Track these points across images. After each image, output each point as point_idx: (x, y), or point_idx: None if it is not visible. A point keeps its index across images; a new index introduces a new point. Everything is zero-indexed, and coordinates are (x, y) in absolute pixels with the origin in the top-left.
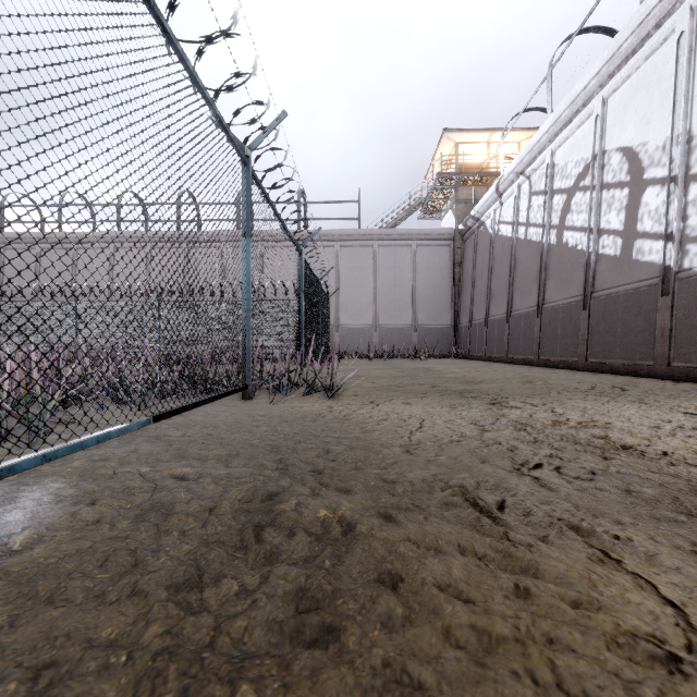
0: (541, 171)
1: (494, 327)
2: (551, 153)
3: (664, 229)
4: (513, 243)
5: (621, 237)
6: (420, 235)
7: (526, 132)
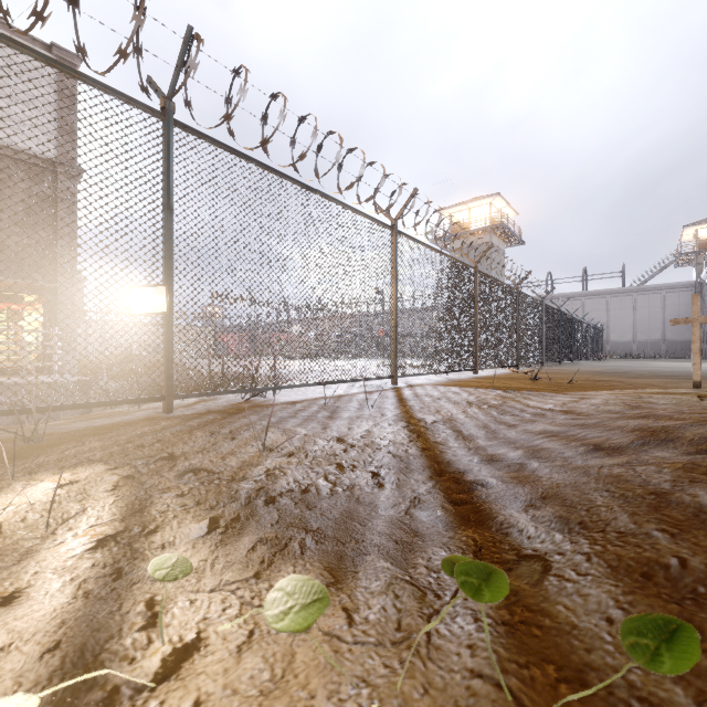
0: None
1: (704, 342)
2: None
3: None
4: None
5: None
6: (668, 287)
7: None
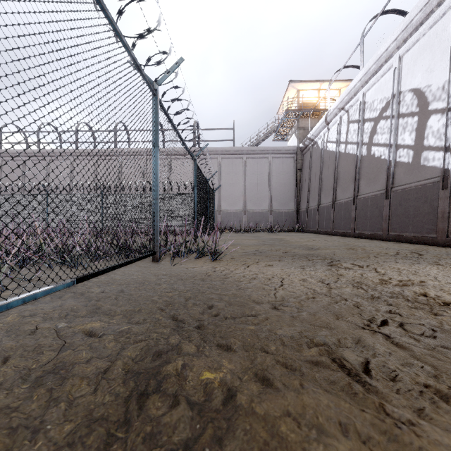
0: (356, 107)
1: (324, 211)
2: (363, 94)
3: (444, 143)
4: (336, 155)
5: (412, 150)
6: (274, 151)
7: (344, 82)
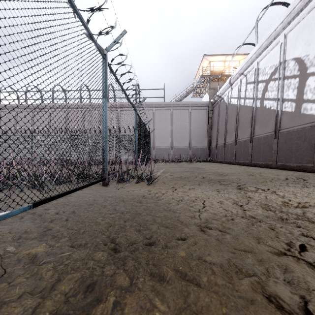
0: (252, 72)
1: (228, 147)
2: (257, 63)
3: None
4: (238, 107)
5: (295, 102)
6: (193, 104)
7: (243, 56)
